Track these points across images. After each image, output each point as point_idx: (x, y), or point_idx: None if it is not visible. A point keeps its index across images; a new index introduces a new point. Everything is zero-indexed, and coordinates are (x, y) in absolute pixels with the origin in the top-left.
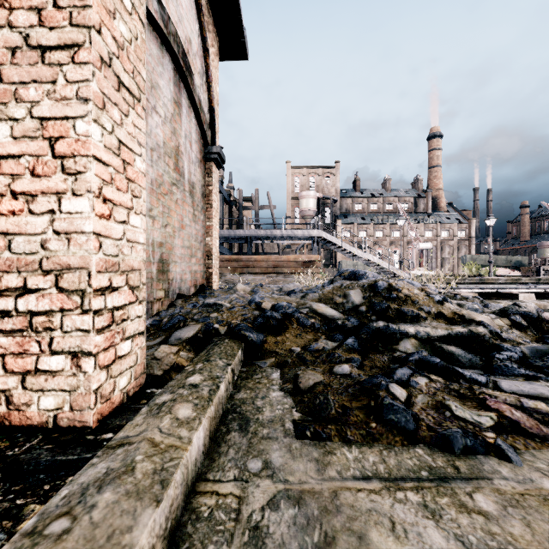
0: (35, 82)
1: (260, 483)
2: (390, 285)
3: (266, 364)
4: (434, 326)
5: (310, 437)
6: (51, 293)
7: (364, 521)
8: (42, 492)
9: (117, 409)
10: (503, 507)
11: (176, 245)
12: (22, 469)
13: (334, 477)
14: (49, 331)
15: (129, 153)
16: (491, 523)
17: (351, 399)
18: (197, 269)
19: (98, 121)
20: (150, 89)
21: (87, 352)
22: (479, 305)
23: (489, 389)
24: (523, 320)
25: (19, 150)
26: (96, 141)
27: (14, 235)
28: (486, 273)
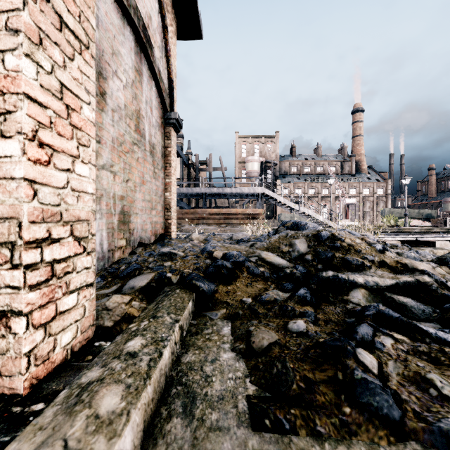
0: None
1: None
2: (333, 235)
3: (217, 316)
4: (380, 275)
5: (269, 427)
6: None
7: None
8: None
9: (58, 368)
10: None
11: (137, 199)
12: None
13: None
14: None
15: (75, 99)
16: None
17: (313, 367)
18: (157, 220)
19: (31, 56)
20: (111, 55)
21: (17, 312)
22: (415, 254)
23: None
24: None
25: None
26: (29, 78)
27: None
28: (402, 223)
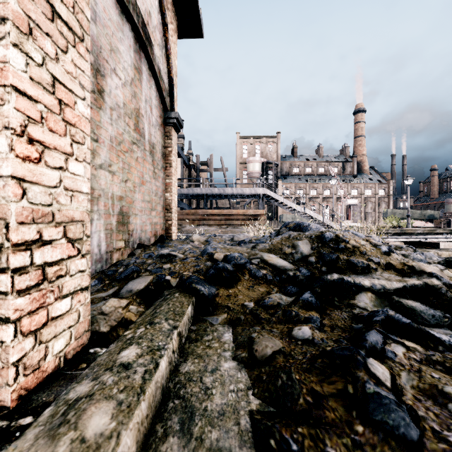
0: None
1: None
2: (337, 236)
3: (217, 321)
4: (386, 278)
5: (275, 448)
6: None
7: None
8: None
9: (49, 377)
10: None
11: (136, 199)
12: None
13: None
14: None
15: (68, 93)
16: None
17: (320, 379)
18: (157, 221)
19: (20, 47)
20: (109, 52)
21: (4, 319)
22: (421, 255)
23: None
24: None
25: None
26: (17, 70)
27: None
28: (405, 224)
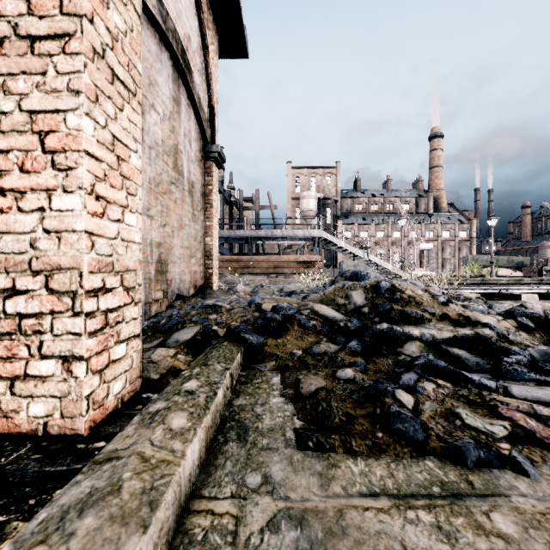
0: (24, 74)
1: (259, 500)
2: (393, 285)
3: (266, 368)
4: (439, 328)
5: (312, 447)
6: (41, 295)
7: (372, 546)
8: (27, 508)
9: (110, 415)
10: (524, 529)
11: (175, 245)
12: (7, 482)
13: (338, 493)
14: (38, 334)
15: (124, 149)
16: (512, 548)
17: (355, 406)
18: (197, 270)
19: (90, 114)
20: (148, 86)
21: (78, 357)
22: (484, 307)
23: (499, 395)
24: (530, 322)
25: (7, 145)
26: (88, 136)
27: (2, 234)
28: (488, 273)
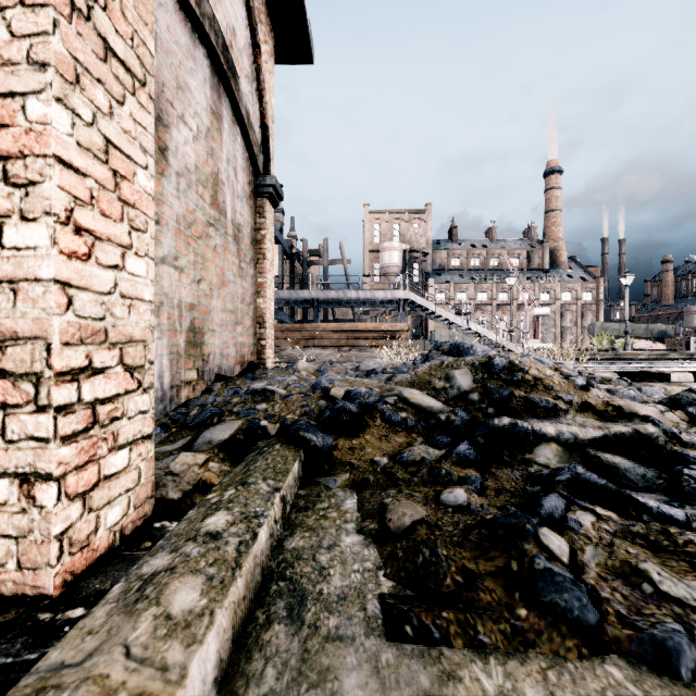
0: None
1: None
2: (512, 363)
3: (336, 484)
4: (581, 423)
5: (411, 636)
6: None
7: None
8: None
9: (101, 559)
10: None
11: (214, 308)
12: None
13: None
14: None
15: (126, 161)
16: None
17: (476, 555)
18: (245, 341)
19: (64, 101)
20: (176, 90)
21: (44, 475)
22: (636, 392)
23: None
24: None
25: None
26: (61, 134)
27: None
28: (622, 346)
